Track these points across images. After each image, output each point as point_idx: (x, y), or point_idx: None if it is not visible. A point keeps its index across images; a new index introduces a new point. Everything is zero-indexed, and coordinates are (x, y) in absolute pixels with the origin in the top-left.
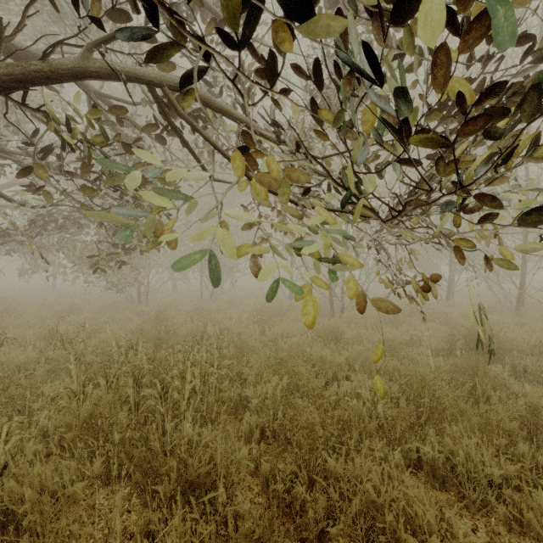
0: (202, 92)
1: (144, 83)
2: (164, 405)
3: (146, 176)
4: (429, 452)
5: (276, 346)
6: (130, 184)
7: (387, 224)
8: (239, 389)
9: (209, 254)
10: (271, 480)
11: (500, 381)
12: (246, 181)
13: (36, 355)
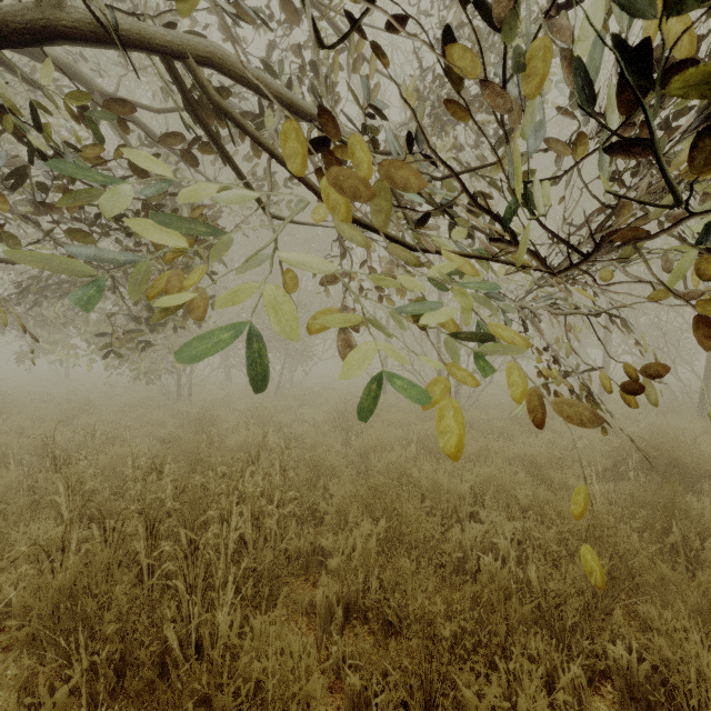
0: (250, 68)
1: (155, 51)
2: (191, 570)
3: (142, 191)
4: (622, 655)
5: (366, 463)
6: (110, 202)
7: (551, 280)
8: (312, 534)
9: (250, 327)
10: (361, 706)
11: (708, 524)
12: (320, 208)
13: (19, 477)
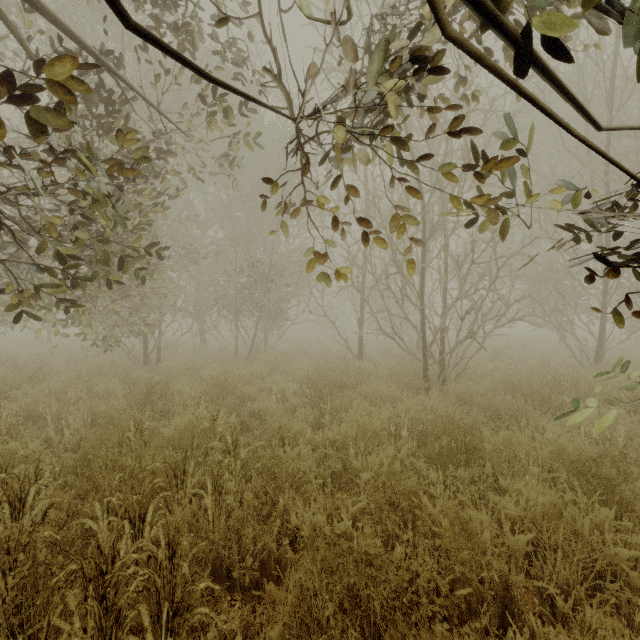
0: None
1: None
2: None
3: None
4: None
5: (343, 458)
6: None
7: None
8: None
9: None
10: None
11: None
12: None
13: None
